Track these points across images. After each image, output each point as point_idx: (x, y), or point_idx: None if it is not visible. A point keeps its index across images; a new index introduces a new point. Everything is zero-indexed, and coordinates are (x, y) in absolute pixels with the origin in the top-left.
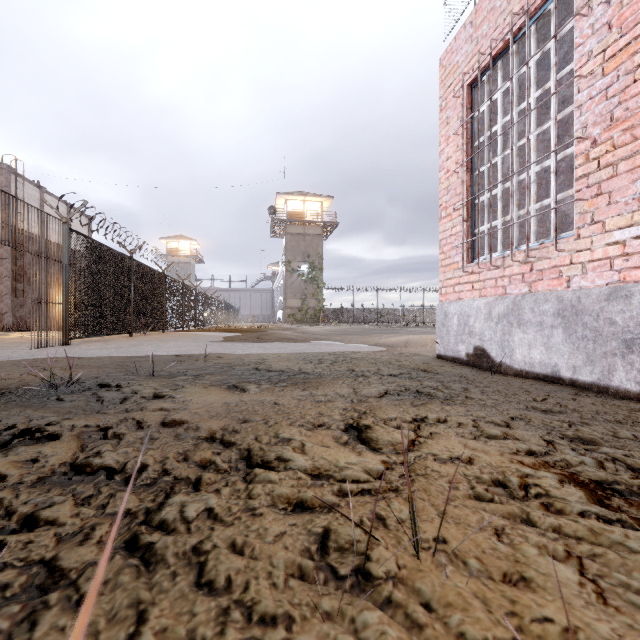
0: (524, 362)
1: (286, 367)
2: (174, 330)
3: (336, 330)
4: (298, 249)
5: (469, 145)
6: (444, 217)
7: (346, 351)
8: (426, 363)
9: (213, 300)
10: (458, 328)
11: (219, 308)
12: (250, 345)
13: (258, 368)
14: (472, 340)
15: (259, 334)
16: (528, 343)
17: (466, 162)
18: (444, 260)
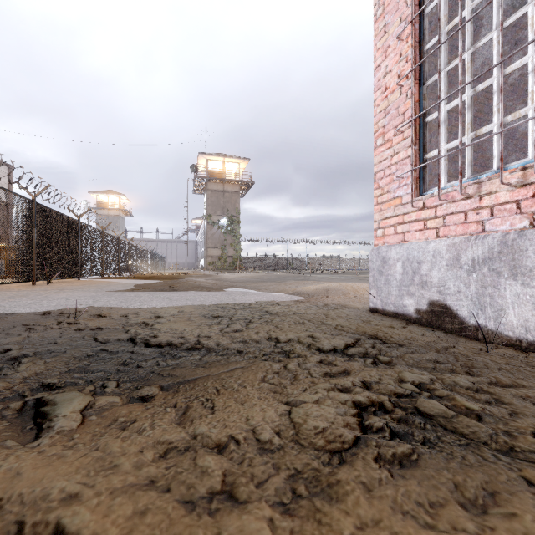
0: (525, 328)
1: (179, 336)
2: (92, 277)
3: (252, 277)
4: (218, 204)
5: (417, 50)
6: (380, 145)
7: (263, 302)
8: (367, 322)
9: (138, 249)
10: (403, 277)
11: (145, 256)
12: (156, 295)
13: (135, 339)
14: (426, 293)
15: (173, 282)
16: (534, 301)
17: (414, 71)
18: (380, 196)
